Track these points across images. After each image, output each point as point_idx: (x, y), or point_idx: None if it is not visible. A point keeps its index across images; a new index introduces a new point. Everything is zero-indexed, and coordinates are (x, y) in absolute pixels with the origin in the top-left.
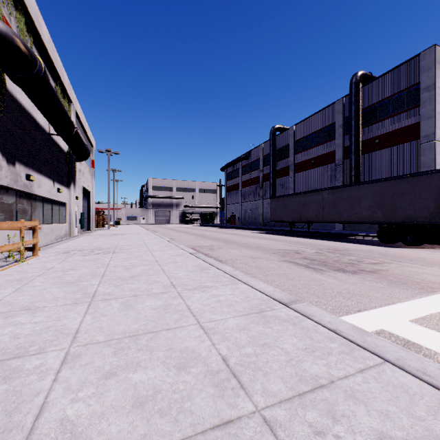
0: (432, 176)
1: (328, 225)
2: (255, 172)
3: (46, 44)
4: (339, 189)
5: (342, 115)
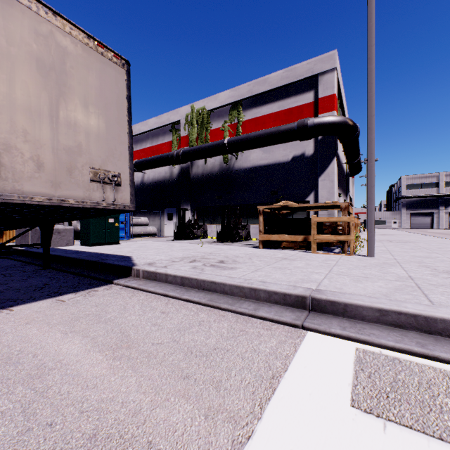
0: None
1: None
2: None
3: (344, 106)
4: None
5: None
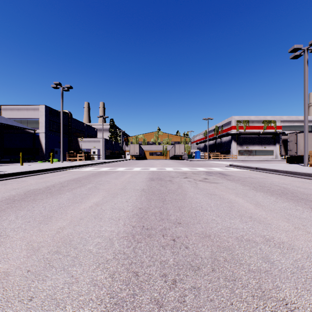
0: (283, 137)
1: None
2: None
3: (253, 119)
4: None
5: None
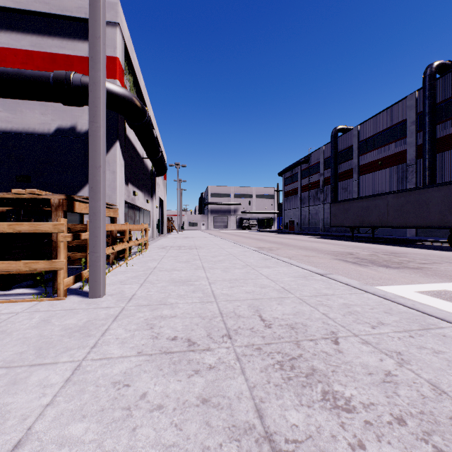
0: None
1: (398, 230)
2: (315, 176)
3: (142, 91)
4: (405, 192)
5: (415, 111)
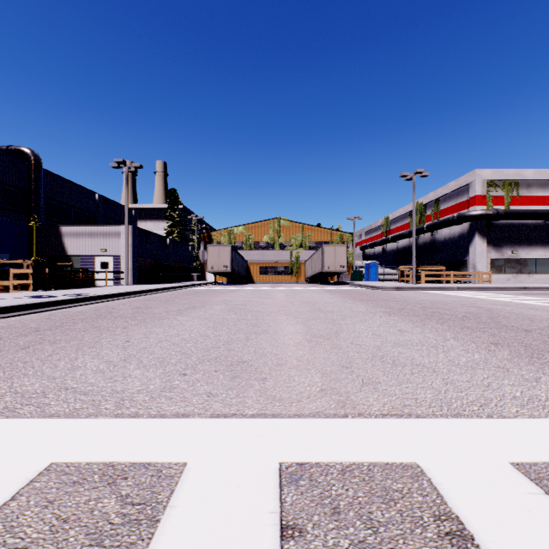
0: None
1: None
2: None
3: (531, 178)
4: None
5: None
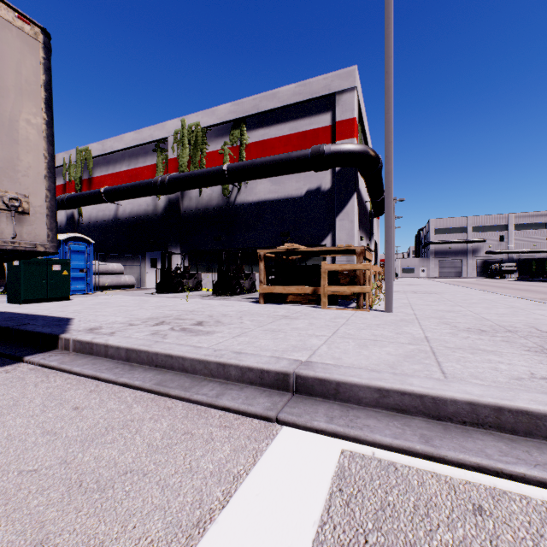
0: None
1: None
2: None
3: (366, 134)
4: None
5: None
